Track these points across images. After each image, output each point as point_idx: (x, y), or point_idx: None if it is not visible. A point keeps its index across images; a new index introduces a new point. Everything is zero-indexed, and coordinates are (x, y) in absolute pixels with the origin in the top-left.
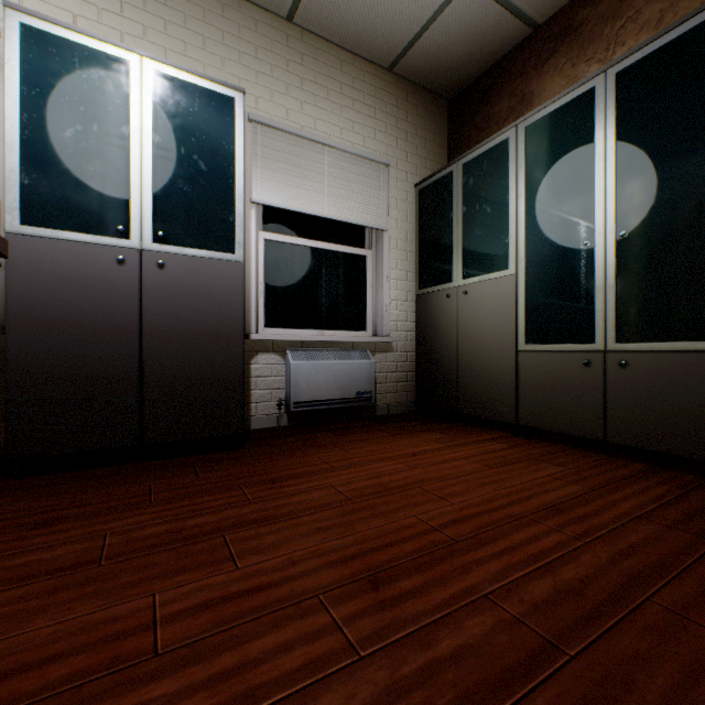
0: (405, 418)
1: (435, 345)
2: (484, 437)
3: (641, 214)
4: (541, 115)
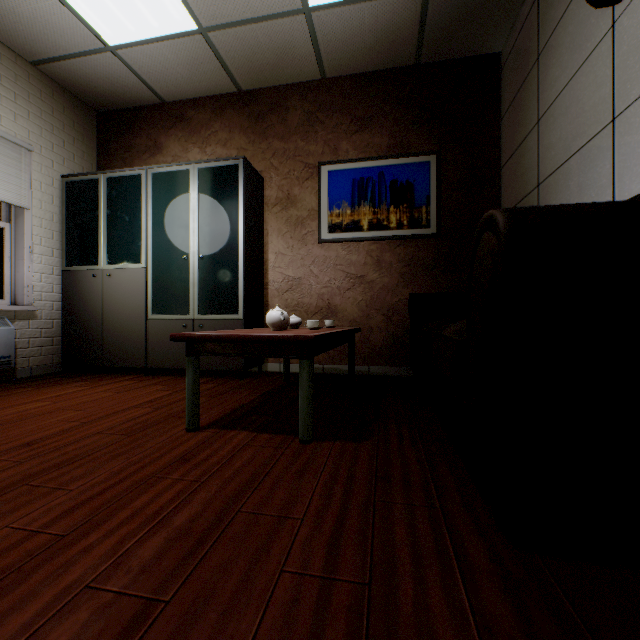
0: (52, 376)
1: (83, 314)
2: (122, 379)
3: (209, 248)
4: (162, 170)
